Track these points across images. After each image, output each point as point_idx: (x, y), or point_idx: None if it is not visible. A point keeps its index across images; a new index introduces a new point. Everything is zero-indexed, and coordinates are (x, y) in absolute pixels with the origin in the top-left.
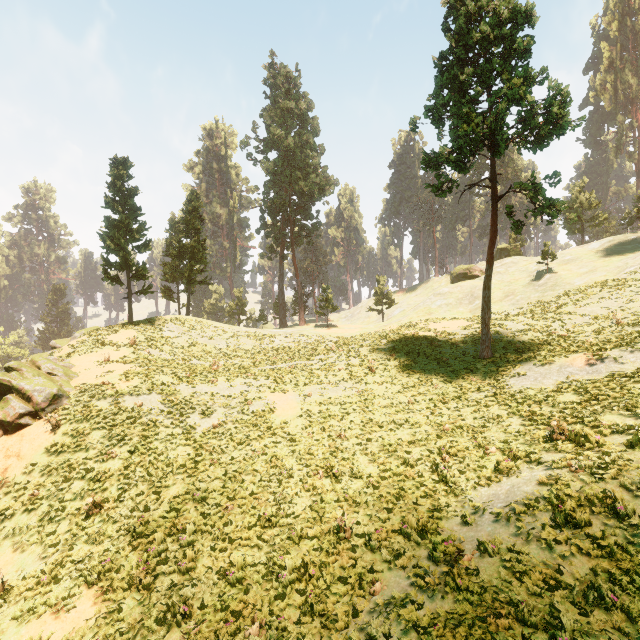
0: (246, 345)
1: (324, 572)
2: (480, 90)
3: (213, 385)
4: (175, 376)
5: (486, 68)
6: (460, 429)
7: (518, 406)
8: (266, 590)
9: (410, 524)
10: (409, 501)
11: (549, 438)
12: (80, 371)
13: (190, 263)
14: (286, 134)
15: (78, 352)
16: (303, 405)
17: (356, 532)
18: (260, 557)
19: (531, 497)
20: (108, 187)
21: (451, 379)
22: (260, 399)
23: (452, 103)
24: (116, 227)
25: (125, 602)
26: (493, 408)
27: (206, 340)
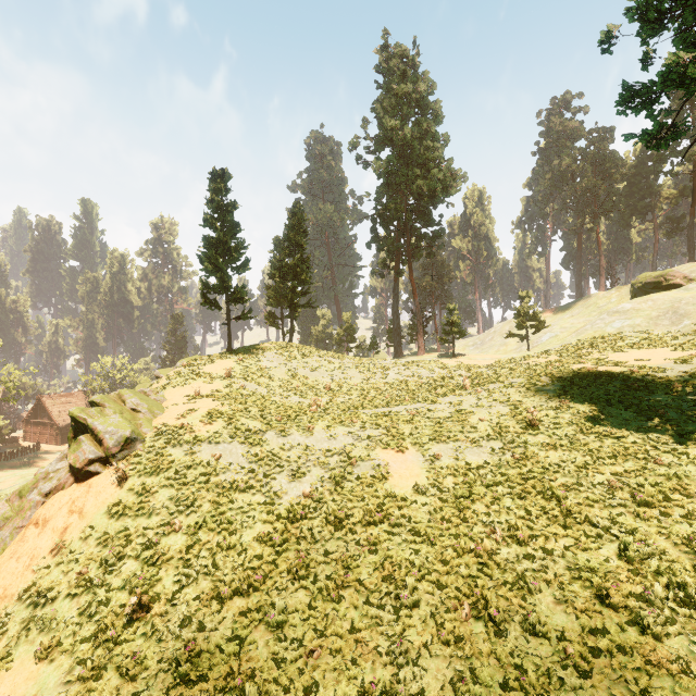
0: (354, 379)
1: None
2: None
3: (308, 433)
4: (264, 419)
5: None
6: None
7: None
8: None
9: None
10: None
11: None
12: (169, 406)
13: (293, 284)
14: (401, 126)
15: (172, 384)
16: (429, 472)
17: None
18: None
19: None
20: (207, 203)
21: (685, 449)
22: (368, 458)
23: None
24: (214, 246)
25: None
26: None
27: (308, 372)
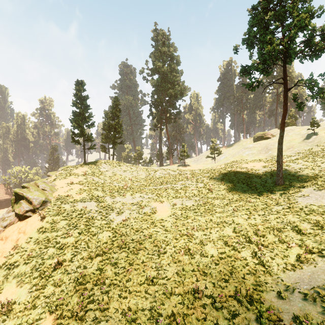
0: (142, 175)
1: (185, 321)
2: (278, 24)
3: (123, 197)
4: (104, 192)
5: (282, 11)
6: (268, 229)
7: (306, 216)
8: None
9: (241, 294)
10: (239, 276)
11: None
12: (58, 188)
13: (114, 133)
14: (163, 65)
15: (58, 178)
16: (172, 210)
17: (205, 294)
18: (146, 304)
19: None
20: (74, 95)
21: (259, 197)
22: (148, 205)
23: (259, 35)
24: (78, 115)
25: None
26: (289, 216)
27: (121, 173)
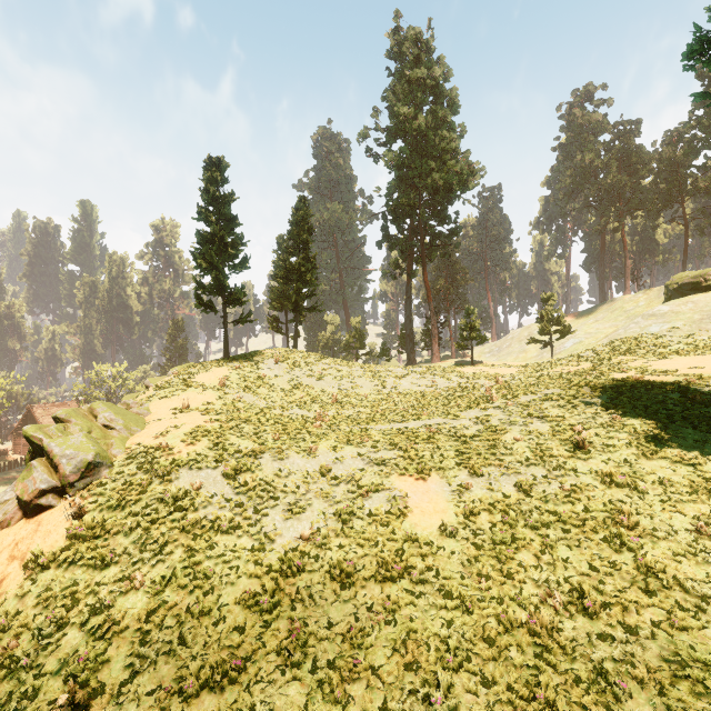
0: (363, 389)
1: None
2: None
3: (310, 455)
4: (258, 438)
5: None
6: None
7: None
8: None
9: None
10: None
11: None
12: (151, 421)
13: (297, 285)
14: (415, 116)
15: (159, 395)
16: (458, 507)
17: None
18: None
19: None
20: (201, 195)
21: None
22: (382, 487)
23: None
24: (210, 242)
25: None
26: None
27: (313, 381)
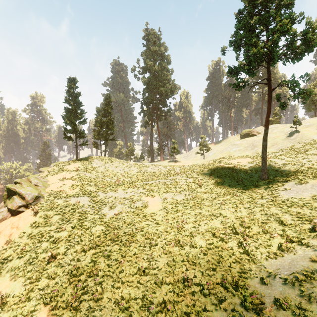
0: (133, 171)
1: (176, 307)
2: (263, 28)
3: (116, 192)
4: (97, 187)
5: (266, 16)
6: (253, 221)
7: (288, 208)
8: (142, 316)
9: (228, 281)
10: (225, 264)
11: (312, 229)
12: (51, 184)
13: (106, 130)
14: (154, 64)
15: (51, 174)
16: (163, 204)
17: (194, 282)
18: (138, 294)
19: (307, 270)
20: (66, 92)
21: (245, 191)
22: (140, 200)
23: (245, 38)
24: (70, 112)
25: (63, 316)
26: (272, 209)
27: (113, 168)
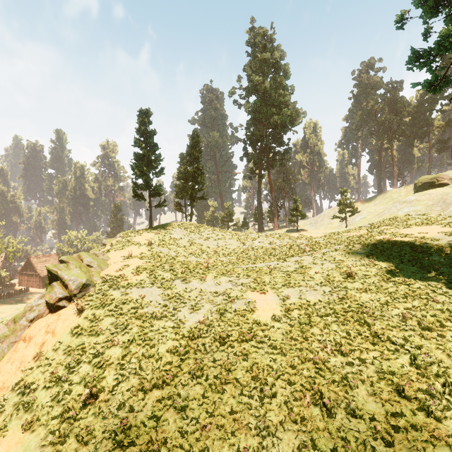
0: (232, 245)
1: None
2: None
3: (202, 281)
4: (173, 272)
5: None
6: None
7: None
8: None
9: None
10: None
11: None
12: (111, 263)
13: (192, 184)
14: (263, 81)
15: (114, 249)
16: (282, 307)
17: None
18: None
19: None
20: (136, 131)
21: None
22: (242, 297)
23: None
24: (141, 159)
25: None
26: None
27: (202, 241)
